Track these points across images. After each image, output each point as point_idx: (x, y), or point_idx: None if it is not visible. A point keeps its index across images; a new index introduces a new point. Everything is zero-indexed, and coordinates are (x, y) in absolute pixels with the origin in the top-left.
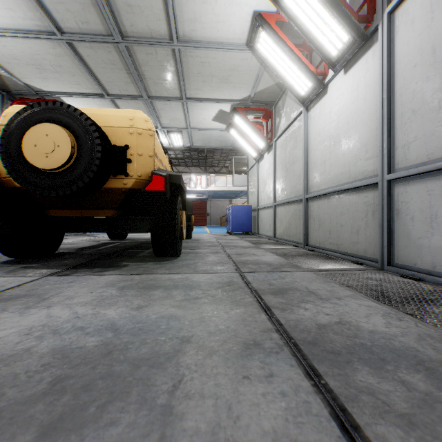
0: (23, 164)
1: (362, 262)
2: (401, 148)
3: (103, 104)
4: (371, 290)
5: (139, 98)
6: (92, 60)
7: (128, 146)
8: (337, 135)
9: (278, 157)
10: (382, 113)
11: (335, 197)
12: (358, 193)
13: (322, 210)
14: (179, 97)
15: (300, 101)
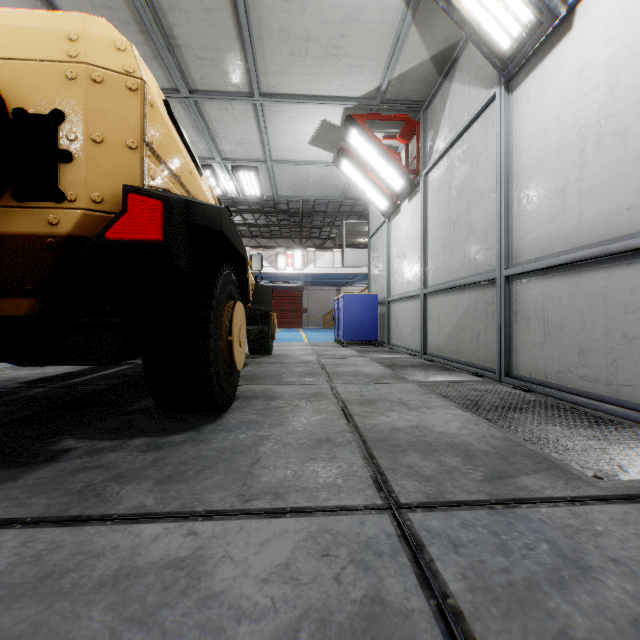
0: None
1: None
2: None
3: None
4: None
5: (172, 94)
6: None
7: (62, 113)
8: (608, 118)
9: (432, 204)
10: None
11: (600, 268)
12: None
13: (554, 300)
14: (248, 93)
15: (497, 67)
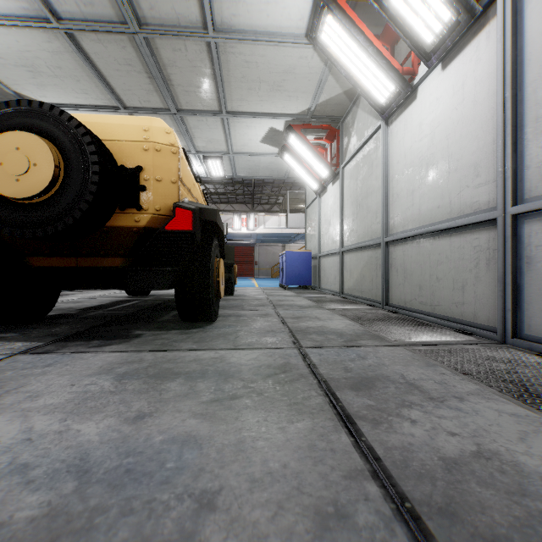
0: None
1: (471, 331)
2: (534, 167)
3: None
4: (503, 381)
5: (165, 112)
6: (101, 59)
7: (142, 167)
8: (431, 155)
9: (347, 189)
10: (503, 119)
11: (428, 239)
12: (464, 234)
13: (408, 257)
14: (218, 111)
15: (378, 112)
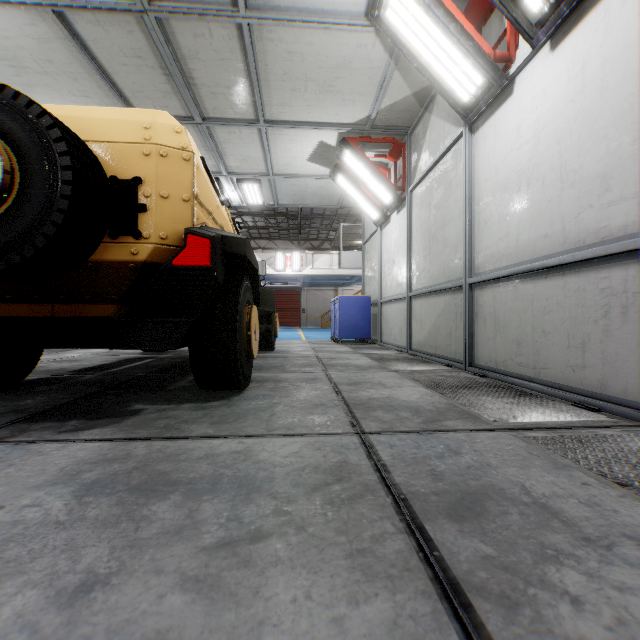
0: None
1: (598, 406)
2: None
3: None
4: None
5: (187, 121)
6: (102, 49)
7: (141, 178)
8: (535, 167)
9: (416, 218)
10: None
11: (530, 280)
12: (585, 272)
13: (501, 304)
14: (254, 120)
15: (461, 114)
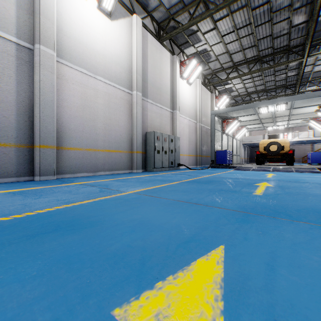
0: (269, 150)
1: None
2: None
3: (258, 124)
4: None
5: (272, 122)
6: (263, 120)
7: (284, 145)
8: None
9: None
10: None
11: None
12: None
13: None
14: (287, 120)
15: None
